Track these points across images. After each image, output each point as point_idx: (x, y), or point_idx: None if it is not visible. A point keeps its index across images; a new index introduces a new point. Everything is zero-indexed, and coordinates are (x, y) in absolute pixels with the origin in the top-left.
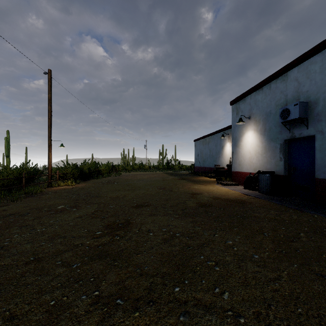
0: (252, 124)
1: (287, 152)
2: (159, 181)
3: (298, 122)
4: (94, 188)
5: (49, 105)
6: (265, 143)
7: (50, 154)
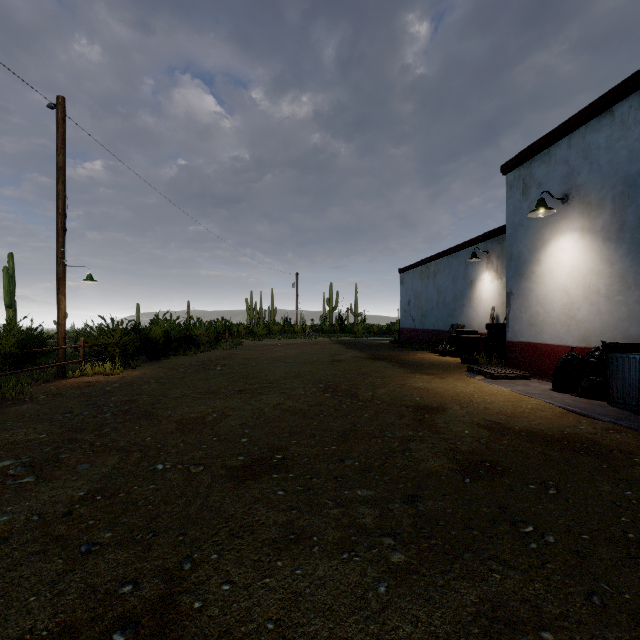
0: (574, 215)
1: None
2: (323, 364)
3: None
4: (158, 383)
5: (59, 182)
6: (623, 264)
7: (63, 299)
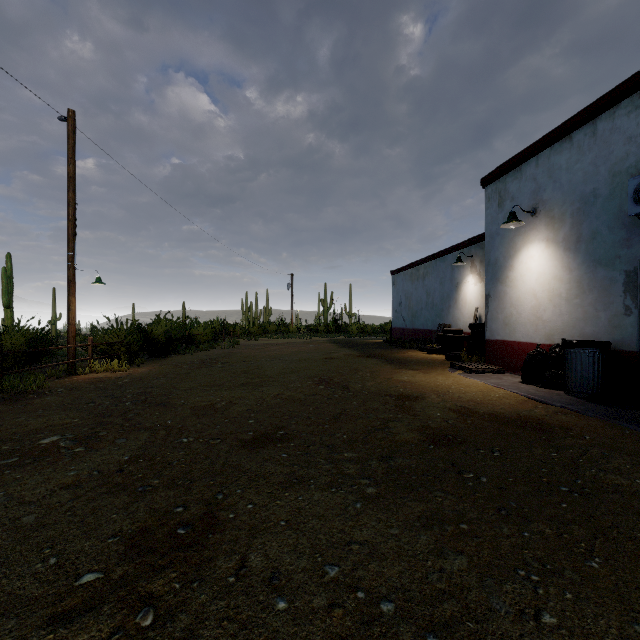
0: (541, 227)
1: None
2: (318, 362)
3: None
4: (166, 378)
5: (69, 191)
6: (580, 271)
7: (73, 301)
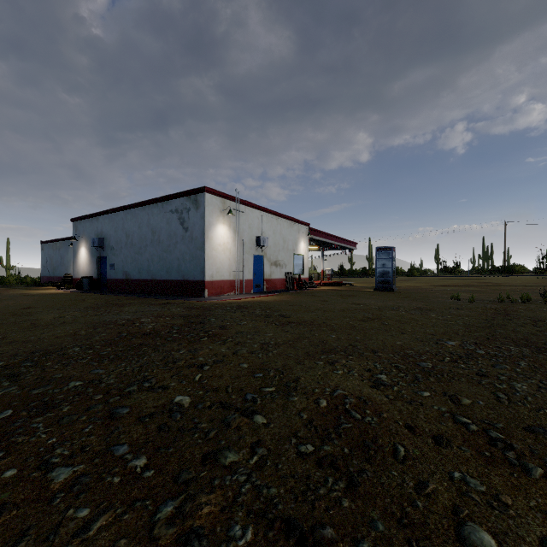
0: (84, 242)
1: (100, 264)
2: None
3: (101, 248)
4: None
5: None
6: (91, 257)
7: None
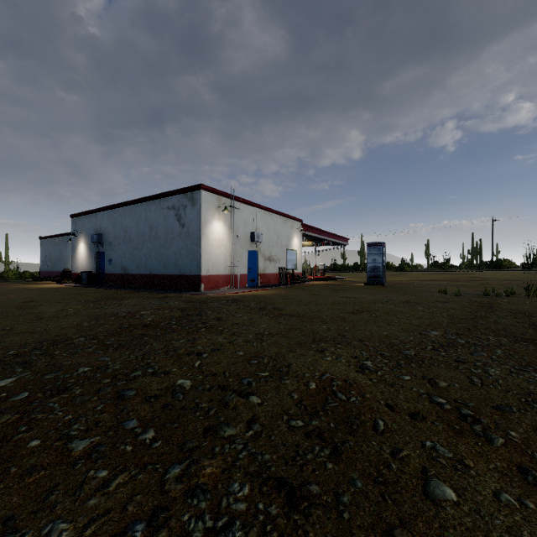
0: (83, 238)
1: (99, 259)
2: None
3: (100, 243)
4: None
5: None
6: (89, 253)
7: None
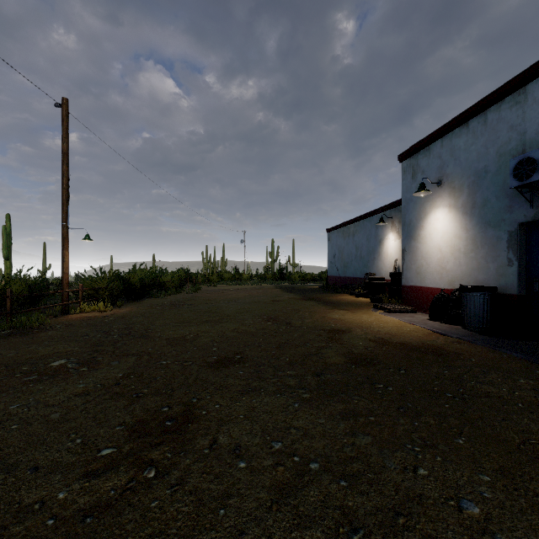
0: (445, 195)
1: (524, 248)
2: (266, 303)
3: None
4: (144, 317)
5: (63, 164)
6: (474, 231)
7: (66, 254)
